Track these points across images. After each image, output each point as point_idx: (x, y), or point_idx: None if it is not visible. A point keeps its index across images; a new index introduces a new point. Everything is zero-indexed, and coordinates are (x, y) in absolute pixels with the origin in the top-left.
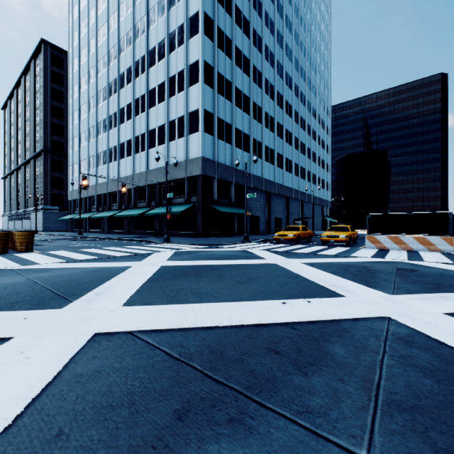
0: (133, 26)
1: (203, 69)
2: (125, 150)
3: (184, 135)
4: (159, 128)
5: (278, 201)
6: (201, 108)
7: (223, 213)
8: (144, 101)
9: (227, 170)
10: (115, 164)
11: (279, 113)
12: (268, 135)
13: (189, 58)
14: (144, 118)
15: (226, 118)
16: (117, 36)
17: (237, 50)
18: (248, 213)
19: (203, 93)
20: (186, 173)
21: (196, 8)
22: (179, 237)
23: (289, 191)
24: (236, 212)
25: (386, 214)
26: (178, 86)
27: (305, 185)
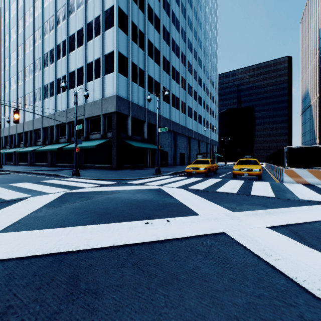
0: None
1: (118, 14)
2: (48, 91)
3: (100, 75)
4: (78, 70)
5: (182, 140)
6: (115, 49)
7: (136, 147)
8: (65, 46)
9: (140, 110)
10: (39, 104)
11: (183, 70)
12: (174, 85)
13: (105, 4)
14: (65, 62)
15: (139, 64)
16: None
17: (150, 8)
18: (160, 147)
19: (117, 36)
20: (102, 110)
21: None
22: (94, 169)
23: (190, 132)
24: (148, 147)
25: (306, 147)
26: (95, 31)
27: (201, 128)
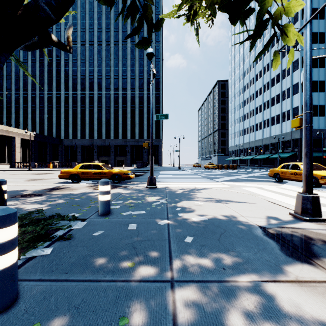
0: (262, 68)
1: (301, 85)
2: (258, 127)
3: (290, 119)
4: (276, 116)
5: None
6: (299, 105)
7: (313, 156)
8: (268, 103)
9: (320, 132)
10: (253, 134)
11: None
12: None
13: (293, 81)
14: (268, 111)
15: (319, 103)
16: (254, 74)
17: None
18: (324, 157)
19: (300, 98)
20: (291, 137)
21: (297, 57)
22: None
23: None
24: (325, 155)
25: None
26: (286, 95)
27: None
